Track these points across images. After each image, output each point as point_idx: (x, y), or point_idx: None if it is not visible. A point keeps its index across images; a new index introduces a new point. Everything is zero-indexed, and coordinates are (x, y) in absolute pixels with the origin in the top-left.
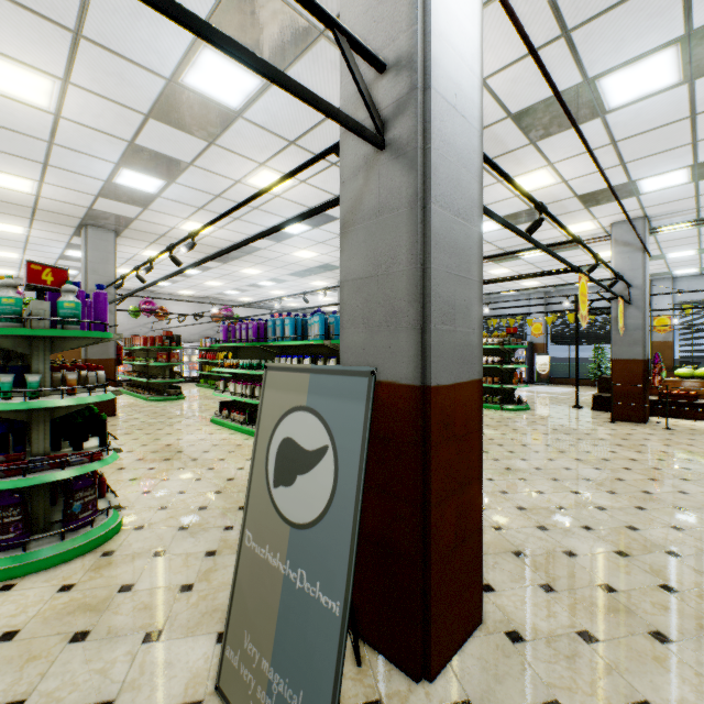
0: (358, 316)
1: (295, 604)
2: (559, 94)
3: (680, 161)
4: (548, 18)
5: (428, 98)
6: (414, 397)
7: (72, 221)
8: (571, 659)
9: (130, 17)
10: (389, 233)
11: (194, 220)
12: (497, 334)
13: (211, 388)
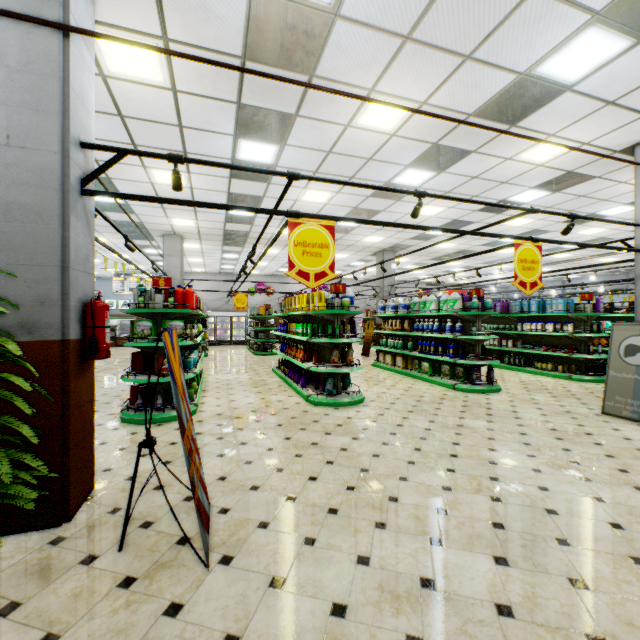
0: None
1: None
2: None
3: None
4: None
5: None
6: None
7: (377, 250)
8: None
9: (504, 189)
10: None
11: (448, 242)
12: None
13: None
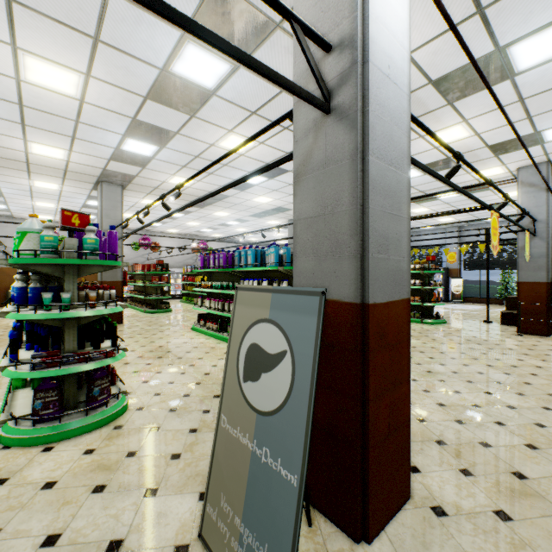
0: (308, 247)
1: (261, 475)
2: (475, 61)
3: None
4: None
5: (366, 70)
6: (355, 312)
7: (91, 179)
8: (489, 533)
9: (134, 23)
10: (334, 181)
11: (179, 176)
12: (418, 262)
13: (191, 304)
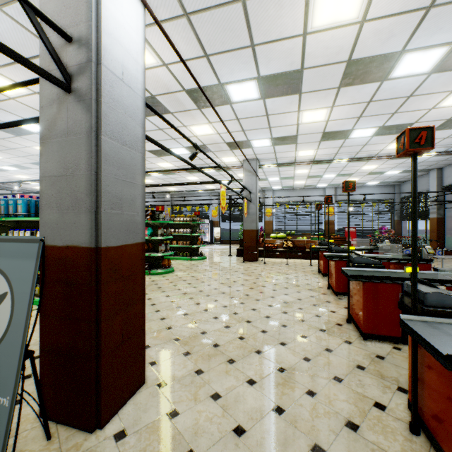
0: (53, 201)
1: None
2: (201, 87)
3: (266, 135)
4: (196, 44)
5: (100, 70)
6: (90, 255)
7: None
8: (188, 386)
9: None
10: (75, 149)
11: None
12: (190, 215)
13: None
